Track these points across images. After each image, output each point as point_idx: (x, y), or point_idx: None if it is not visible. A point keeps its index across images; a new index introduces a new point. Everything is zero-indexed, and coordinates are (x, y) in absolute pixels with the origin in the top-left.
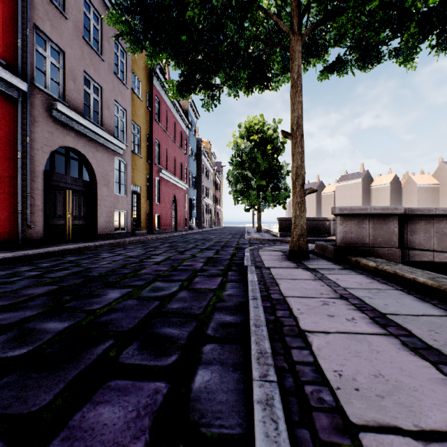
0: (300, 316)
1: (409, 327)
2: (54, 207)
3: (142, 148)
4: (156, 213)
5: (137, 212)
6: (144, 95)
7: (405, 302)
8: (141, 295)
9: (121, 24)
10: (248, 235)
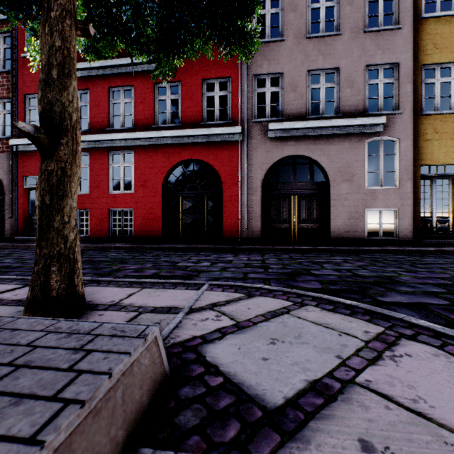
0: None
1: None
2: (278, 213)
3: None
4: None
5: (450, 208)
6: None
7: None
8: None
9: None
10: None
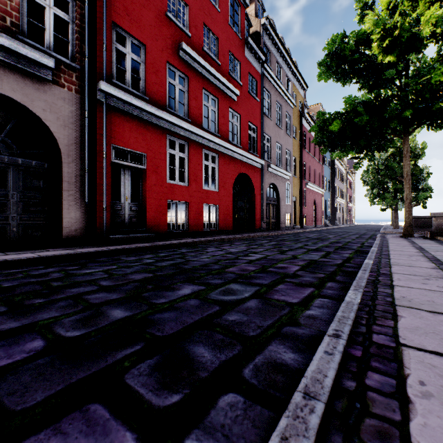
0: (389, 241)
1: (416, 242)
2: (266, 213)
3: (296, 171)
4: (304, 214)
5: (293, 214)
6: (297, 134)
7: (427, 242)
8: (340, 240)
9: (318, 144)
10: (383, 230)
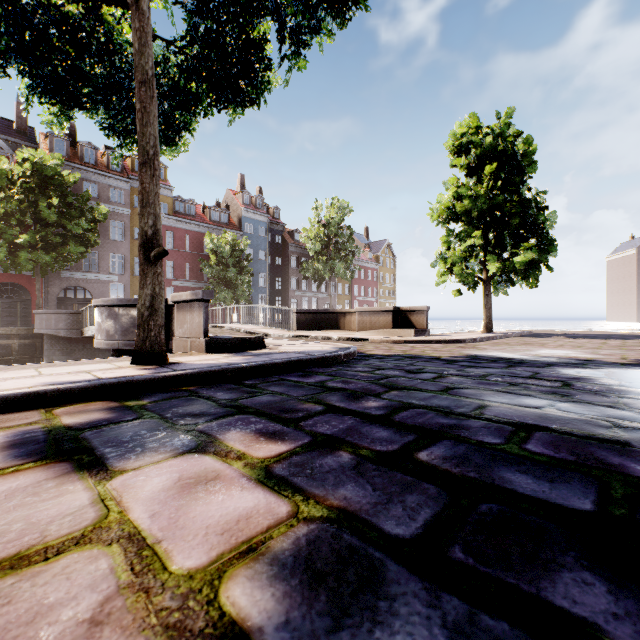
0: None
1: None
2: None
3: None
4: None
5: None
6: None
7: None
8: None
9: None
10: None
